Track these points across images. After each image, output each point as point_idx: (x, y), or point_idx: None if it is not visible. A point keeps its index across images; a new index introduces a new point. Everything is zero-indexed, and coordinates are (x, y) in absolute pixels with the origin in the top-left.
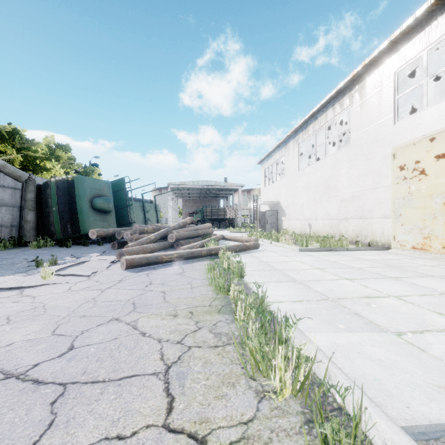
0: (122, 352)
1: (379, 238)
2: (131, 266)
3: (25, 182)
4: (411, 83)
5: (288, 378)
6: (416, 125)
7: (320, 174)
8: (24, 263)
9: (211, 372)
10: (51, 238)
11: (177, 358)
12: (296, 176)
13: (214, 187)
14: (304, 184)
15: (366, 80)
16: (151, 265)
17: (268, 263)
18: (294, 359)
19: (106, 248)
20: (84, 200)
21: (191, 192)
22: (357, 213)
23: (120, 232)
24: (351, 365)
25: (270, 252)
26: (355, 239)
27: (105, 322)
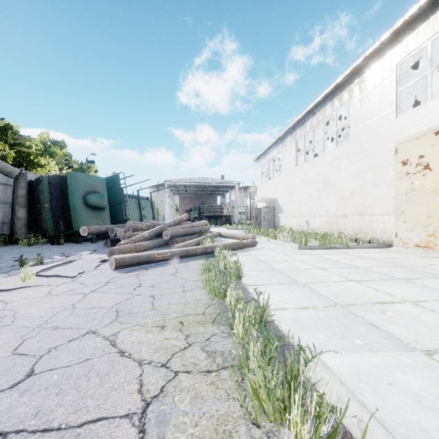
0: (91, 380)
1: (380, 235)
2: (121, 266)
3: (16, 178)
4: (412, 77)
5: (306, 432)
6: (420, 118)
7: (318, 171)
8: (9, 262)
9: (201, 413)
10: (43, 236)
11: (159, 390)
12: (293, 172)
13: (211, 184)
14: (301, 181)
15: (366, 73)
16: (143, 264)
17: (266, 262)
18: (313, 406)
19: (99, 246)
20: (77, 196)
21: (188, 190)
22: (356, 209)
23: (113, 229)
24: (384, 405)
25: (268, 249)
26: (355, 236)
27: (79, 337)
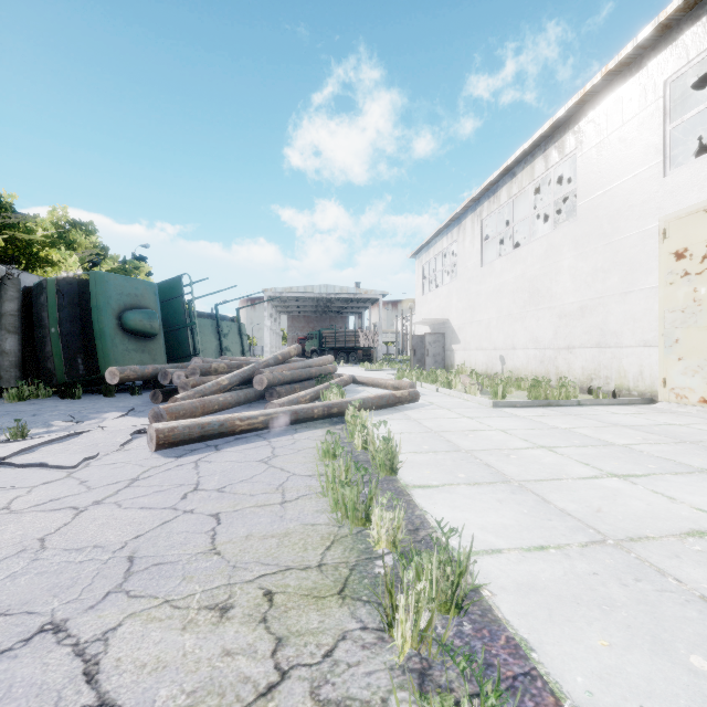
0: None
1: (633, 382)
2: (169, 444)
3: (0, 282)
4: (688, 107)
5: None
6: None
7: (520, 271)
8: None
9: None
10: (47, 383)
11: None
12: (478, 275)
13: (339, 296)
14: (491, 289)
15: (608, 101)
16: (212, 439)
17: (440, 433)
18: None
19: (144, 401)
20: (106, 315)
21: (302, 305)
22: (590, 337)
23: (167, 372)
24: None
25: (439, 408)
26: (587, 384)
27: (15, 645)
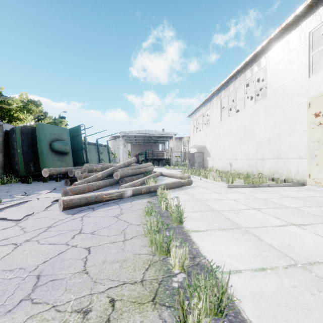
0: None
1: (294, 175)
2: (69, 207)
3: None
4: (319, 45)
5: None
6: None
7: (239, 123)
8: None
9: None
10: (16, 176)
11: None
12: (219, 125)
13: (154, 135)
14: (225, 131)
15: (282, 42)
16: (91, 204)
17: (203, 201)
18: None
19: (61, 184)
20: (44, 143)
21: (137, 139)
22: (273, 154)
23: (72, 171)
24: None
25: (202, 188)
26: (271, 176)
27: None
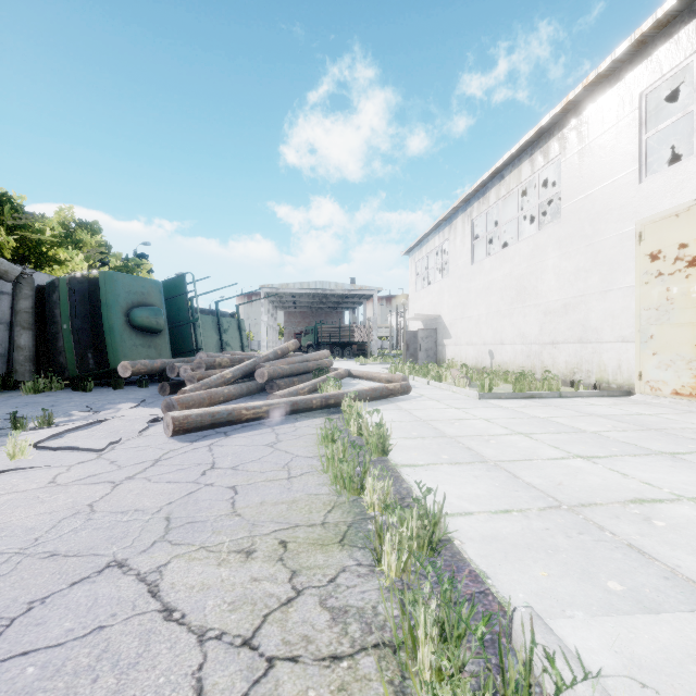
0: (100, 680)
1: (612, 375)
2: (183, 430)
3: (15, 281)
4: (665, 116)
5: None
6: (681, 183)
7: (508, 270)
8: None
9: None
10: (59, 376)
11: None
12: (468, 273)
13: (334, 292)
14: (481, 286)
15: (590, 110)
16: (221, 426)
17: (428, 422)
18: None
19: (151, 393)
20: (115, 312)
21: (298, 301)
22: (572, 333)
23: (174, 366)
24: None
25: (429, 399)
26: (570, 377)
27: (92, 575)
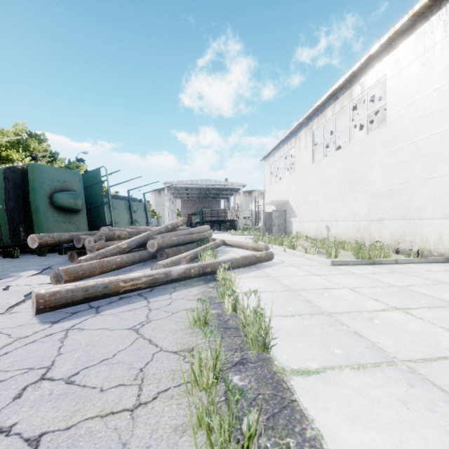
0: None
1: (434, 245)
2: (50, 307)
3: None
4: None
5: None
6: None
7: (341, 166)
8: None
9: None
10: None
11: None
12: (309, 170)
13: (214, 186)
14: (319, 179)
15: (413, 36)
16: (97, 300)
17: (298, 292)
18: None
19: (65, 259)
20: (40, 195)
21: (190, 193)
22: (397, 212)
23: (80, 238)
24: None
25: (290, 266)
26: (395, 246)
27: None
